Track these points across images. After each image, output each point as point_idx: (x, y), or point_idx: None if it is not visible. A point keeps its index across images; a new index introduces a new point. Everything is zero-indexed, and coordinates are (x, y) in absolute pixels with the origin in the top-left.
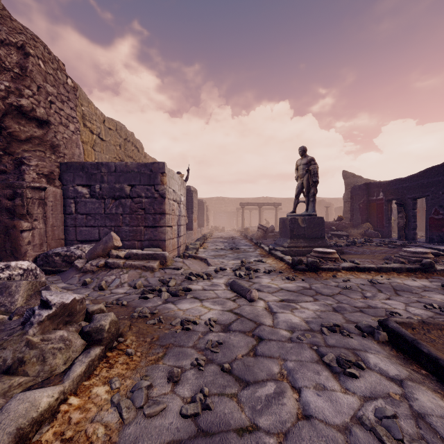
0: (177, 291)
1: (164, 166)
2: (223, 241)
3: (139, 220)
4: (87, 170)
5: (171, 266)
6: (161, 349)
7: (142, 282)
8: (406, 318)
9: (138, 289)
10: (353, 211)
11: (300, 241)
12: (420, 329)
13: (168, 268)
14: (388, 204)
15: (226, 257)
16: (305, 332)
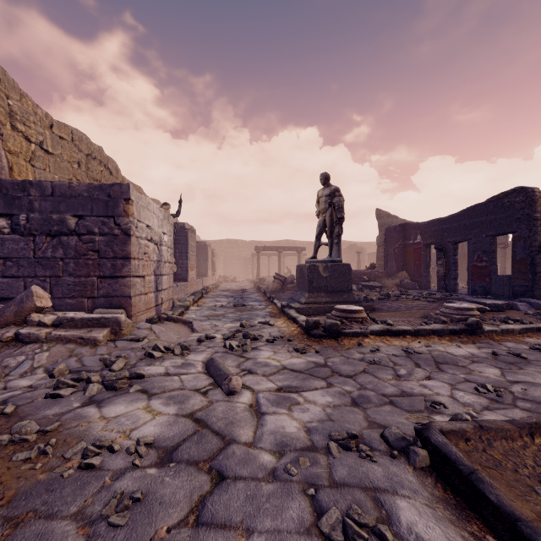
0: (115, 381)
1: (128, 189)
2: (228, 295)
3: (90, 267)
4: (7, 191)
5: (129, 336)
6: (3, 529)
7: (71, 364)
8: (455, 415)
9: (54, 379)
10: (387, 258)
11: (321, 295)
12: (477, 441)
13: (122, 339)
14: (426, 249)
15: (223, 318)
16: (301, 454)
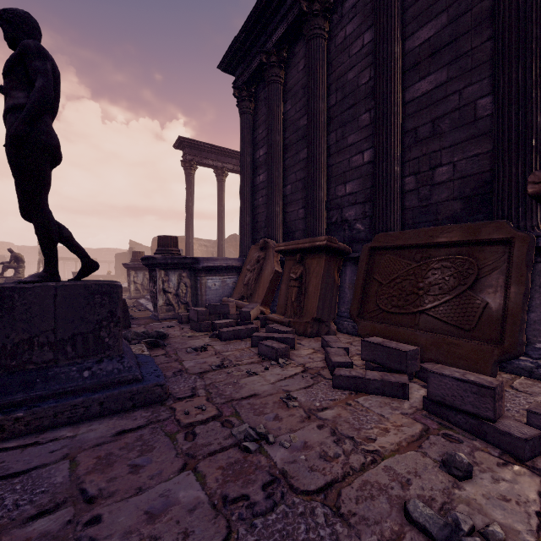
0: None
1: None
2: None
3: None
4: None
5: None
6: None
7: None
8: None
9: None
10: (116, 269)
11: None
12: None
13: None
14: None
15: None
16: None
